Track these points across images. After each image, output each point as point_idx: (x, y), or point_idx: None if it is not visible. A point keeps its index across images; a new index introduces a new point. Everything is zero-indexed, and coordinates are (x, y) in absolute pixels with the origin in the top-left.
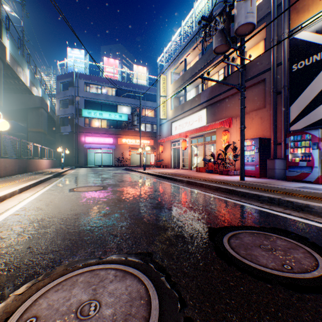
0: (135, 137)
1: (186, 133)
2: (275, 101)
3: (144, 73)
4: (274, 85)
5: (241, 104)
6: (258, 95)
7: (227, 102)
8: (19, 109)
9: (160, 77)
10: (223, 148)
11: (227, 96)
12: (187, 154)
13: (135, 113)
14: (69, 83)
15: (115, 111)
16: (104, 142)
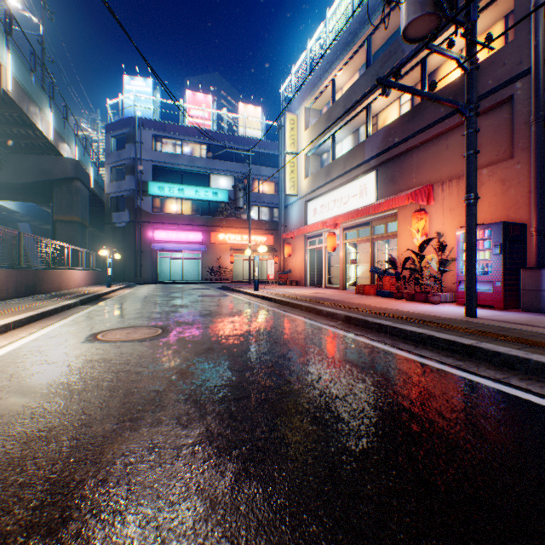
0: (240, 230)
1: (337, 218)
2: (541, 141)
3: (256, 117)
4: (539, 105)
5: (468, 145)
6: (493, 134)
7: (420, 154)
8: (38, 182)
9: (285, 118)
10: (412, 246)
11: (421, 141)
12: (337, 259)
13: (239, 186)
14: (127, 136)
15: (207, 186)
16: (187, 239)
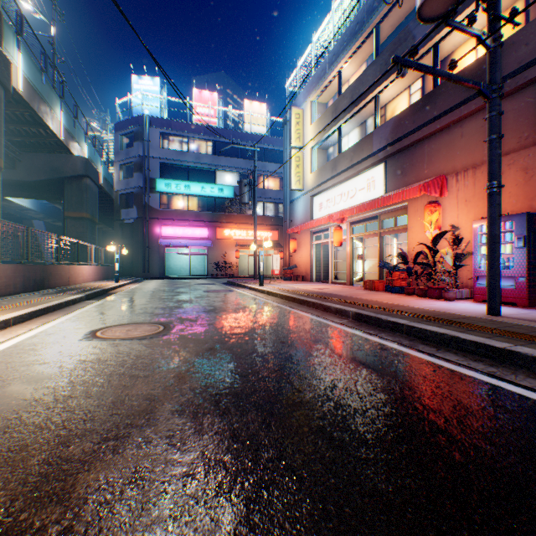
0: (246, 225)
1: (344, 212)
2: None
3: (262, 113)
4: None
5: (490, 129)
6: (514, 120)
7: (432, 144)
8: (50, 179)
9: (290, 112)
10: (423, 240)
11: (433, 131)
12: (343, 254)
13: (244, 181)
14: (135, 134)
15: (213, 182)
16: (193, 235)
